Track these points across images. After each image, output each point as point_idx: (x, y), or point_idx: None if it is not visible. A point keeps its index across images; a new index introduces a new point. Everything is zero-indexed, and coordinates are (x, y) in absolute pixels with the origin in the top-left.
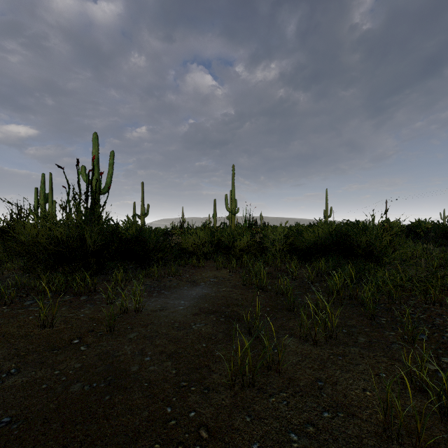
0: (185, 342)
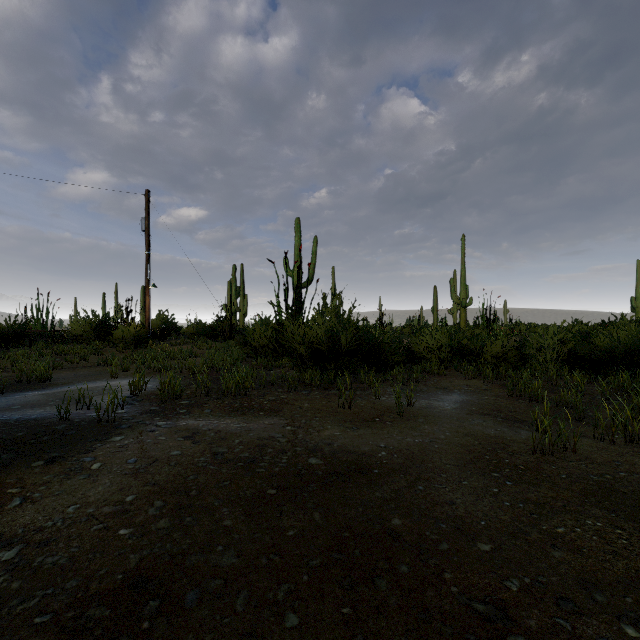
0: (473, 429)
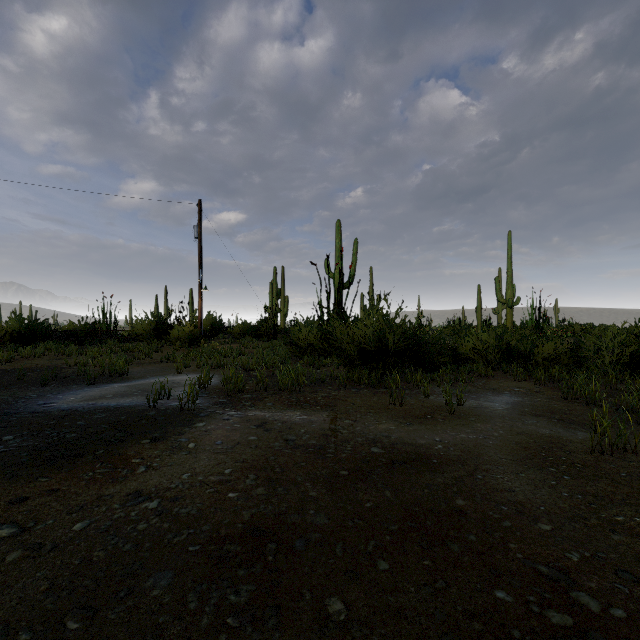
0: (527, 429)
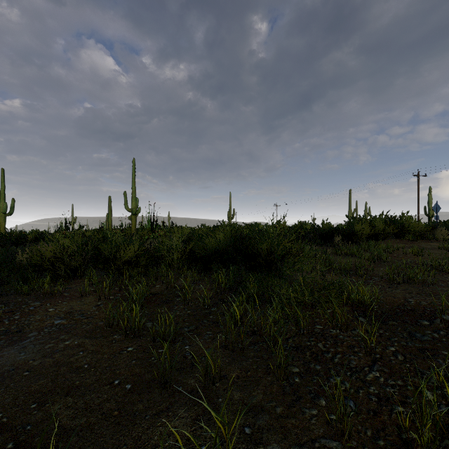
0: None
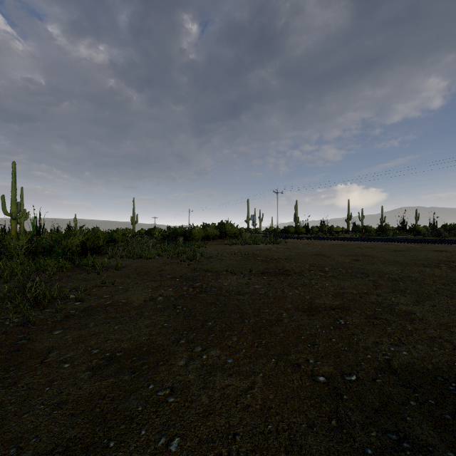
0: None
